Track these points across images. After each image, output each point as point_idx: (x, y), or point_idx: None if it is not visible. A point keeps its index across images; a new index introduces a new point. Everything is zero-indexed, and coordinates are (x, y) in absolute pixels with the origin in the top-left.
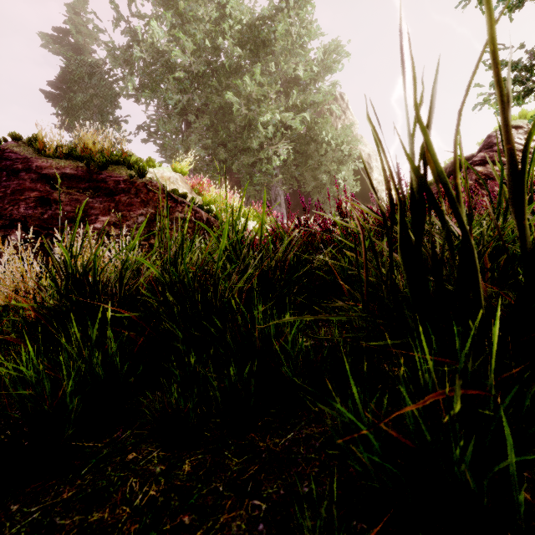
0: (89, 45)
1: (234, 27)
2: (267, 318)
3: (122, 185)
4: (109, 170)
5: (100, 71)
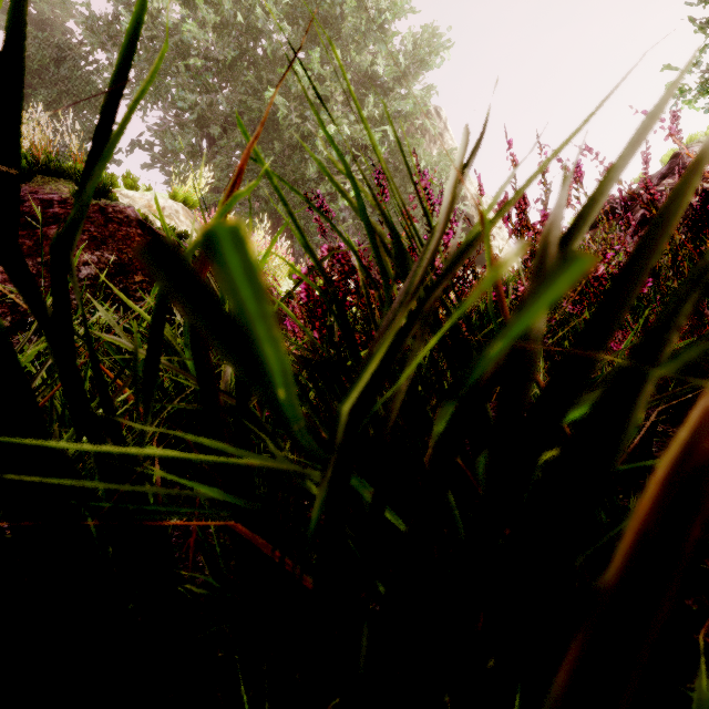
0: (60, 21)
1: None
2: None
3: (56, 210)
4: (35, 184)
5: (74, 55)
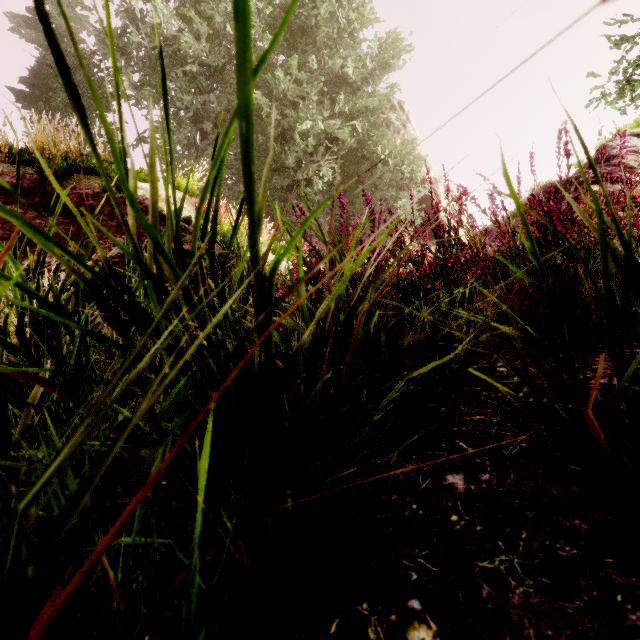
0: (75, 32)
1: (264, 9)
2: None
3: (90, 202)
4: (73, 181)
5: (88, 63)
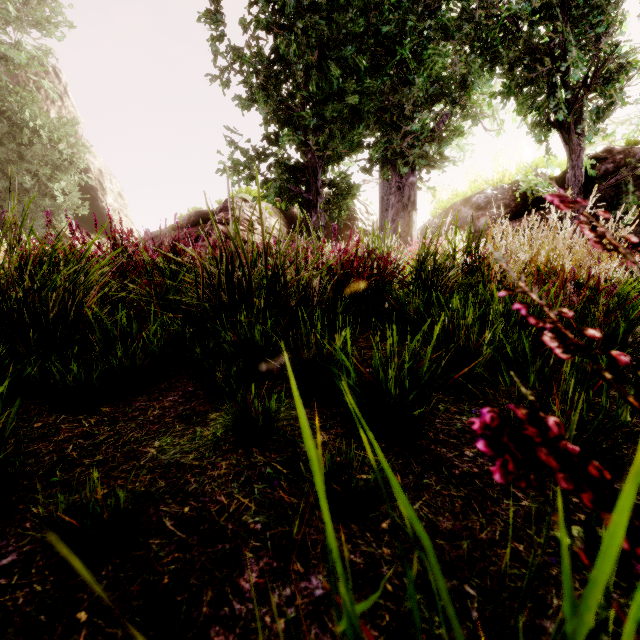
0: None
1: None
2: (131, 320)
3: None
4: None
5: None
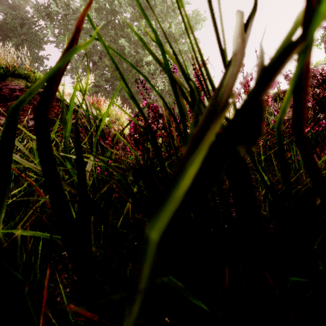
0: (23, 6)
1: None
2: None
3: (17, 93)
4: (7, 81)
5: (29, 22)
